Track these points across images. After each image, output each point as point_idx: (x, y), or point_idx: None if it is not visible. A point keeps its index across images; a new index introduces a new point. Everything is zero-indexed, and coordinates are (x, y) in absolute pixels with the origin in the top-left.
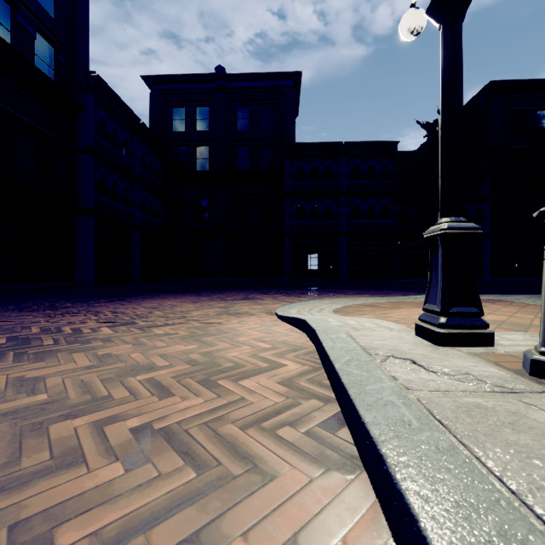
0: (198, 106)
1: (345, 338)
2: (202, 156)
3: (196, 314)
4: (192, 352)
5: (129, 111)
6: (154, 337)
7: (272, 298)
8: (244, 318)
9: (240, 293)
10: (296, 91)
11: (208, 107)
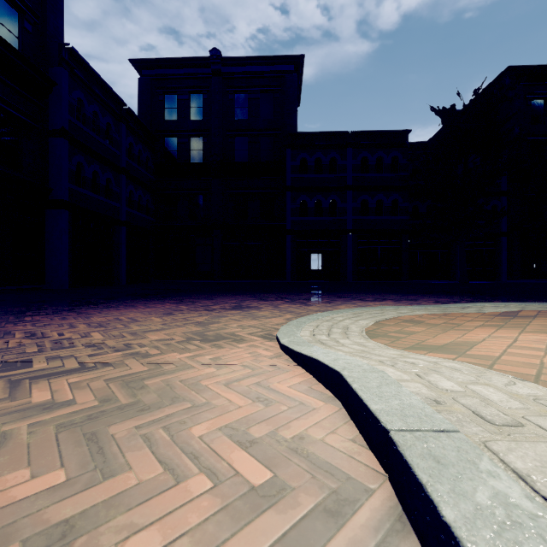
0: (192, 92)
1: (544, 523)
2: (196, 147)
3: (152, 339)
4: (19, 521)
5: (112, 93)
6: (5, 420)
7: (271, 307)
8: (226, 348)
9: (233, 299)
10: (298, 77)
11: (202, 94)
